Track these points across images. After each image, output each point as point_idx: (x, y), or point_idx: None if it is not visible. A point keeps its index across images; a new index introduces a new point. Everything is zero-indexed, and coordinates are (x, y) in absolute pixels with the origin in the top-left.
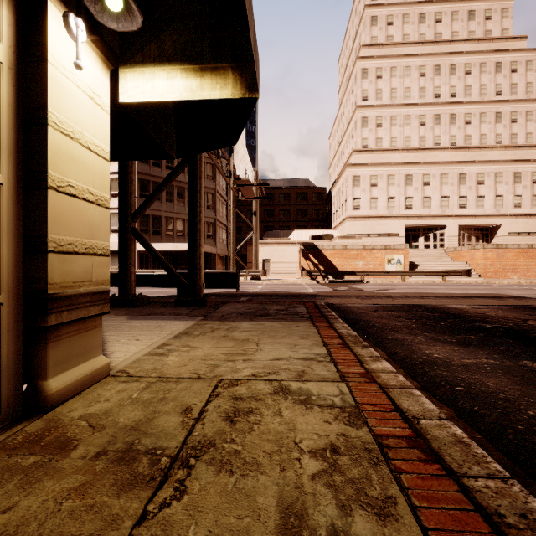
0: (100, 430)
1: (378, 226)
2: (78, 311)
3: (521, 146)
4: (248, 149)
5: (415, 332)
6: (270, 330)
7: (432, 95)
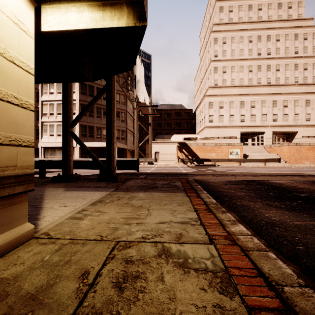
0: (3, 298)
1: (223, 132)
2: (2, 190)
3: (310, 84)
4: (146, 86)
5: (255, 200)
6: (158, 199)
7: (256, 53)
